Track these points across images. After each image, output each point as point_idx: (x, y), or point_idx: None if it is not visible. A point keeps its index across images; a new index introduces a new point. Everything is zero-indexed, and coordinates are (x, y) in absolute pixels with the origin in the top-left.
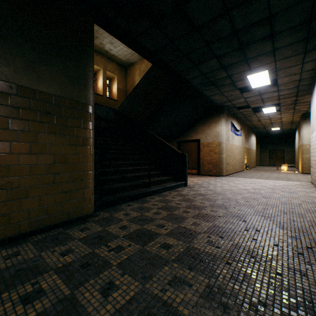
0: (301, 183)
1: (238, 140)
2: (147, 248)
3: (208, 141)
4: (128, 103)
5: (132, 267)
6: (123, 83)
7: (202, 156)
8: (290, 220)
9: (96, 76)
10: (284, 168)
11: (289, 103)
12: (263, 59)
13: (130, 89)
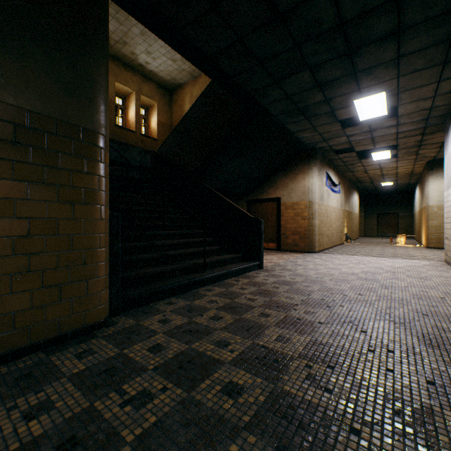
0: (432, 263)
1: (336, 199)
2: (197, 395)
3: (292, 200)
4: (173, 142)
5: (163, 448)
6: (166, 114)
7: (283, 223)
8: (438, 329)
9: (126, 103)
10: (400, 240)
11: (410, 146)
12: (380, 73)
13: (176, 123)
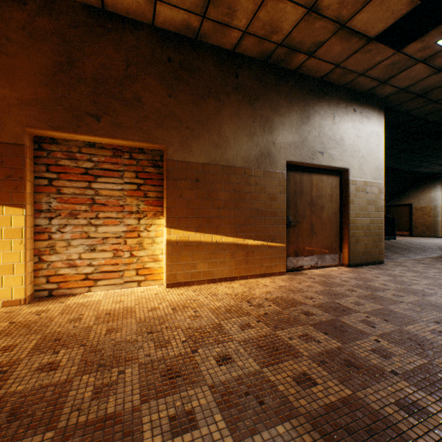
0: None
1: None
2: None
3: (420, 205)
4: None
5: None
6: None
7: (414, 219)
8: None
9: None
10: None
11: None
12: None
13: None
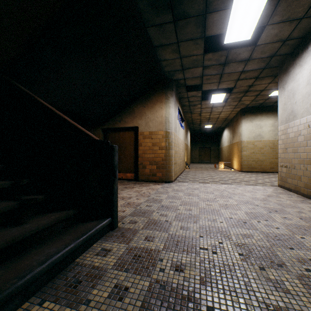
0: (274, 189)
1: (182, 133)
2: None
3: (150, 130)
4: None
5: None
6: None
7: (141, 153)
8: None
9: None
10: (221, 165)
11: (241, 90)
12: None
13: None
